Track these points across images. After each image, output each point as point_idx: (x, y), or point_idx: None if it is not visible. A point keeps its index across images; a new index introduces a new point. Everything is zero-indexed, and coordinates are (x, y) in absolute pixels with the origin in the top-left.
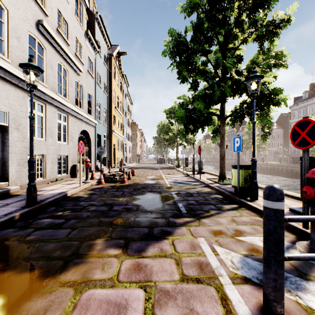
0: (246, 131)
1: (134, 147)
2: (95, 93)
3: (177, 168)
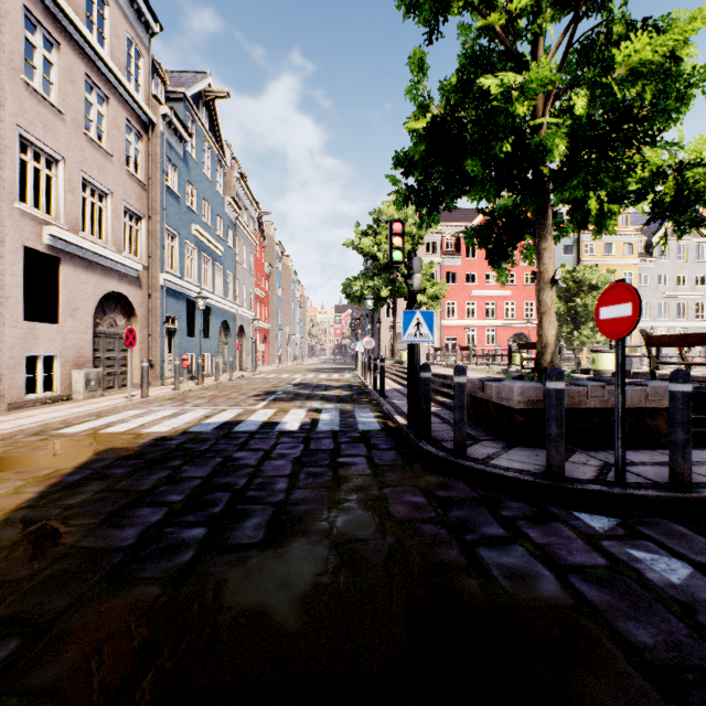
0: None
1: None
2: None
3: None
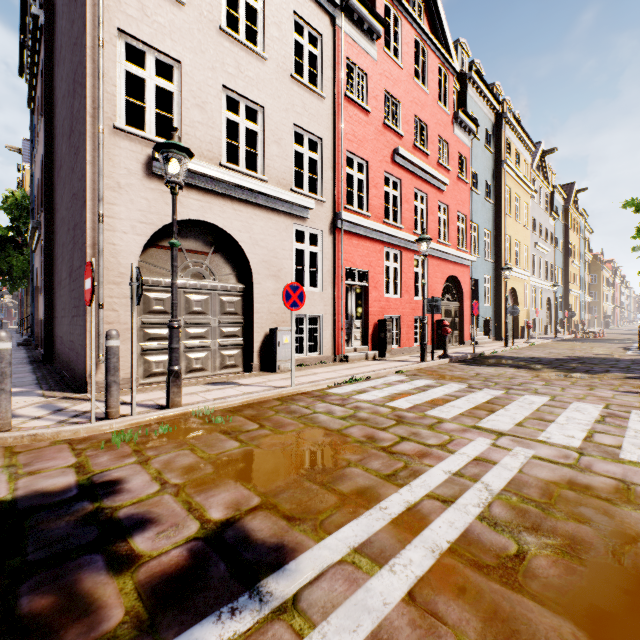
0: None
1: (594, 301)
2: (554, 259)
3: None
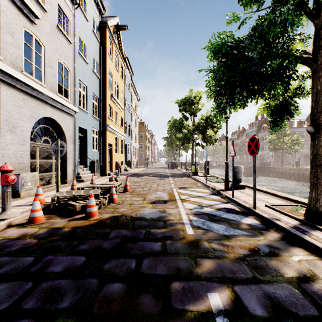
0: None
1: (142, 149)
2: (75, 66)
3: (194, 176)
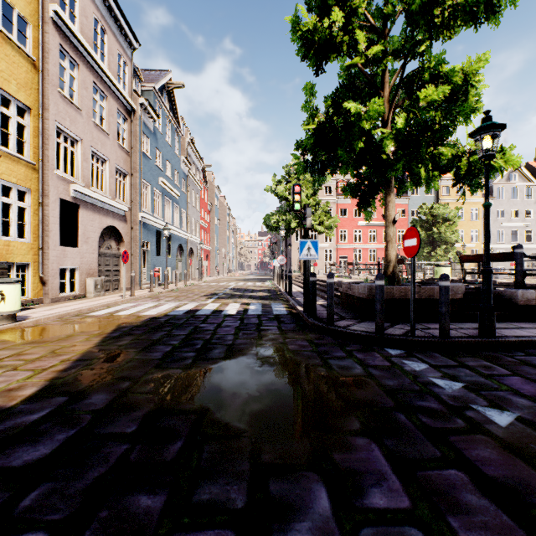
0: None
1: None
2: None
3: None
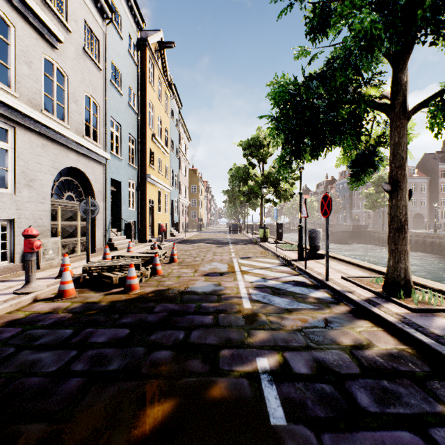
0: (372, 180)
1: (195, 207)
2: (106, 99)
3: (262, 243)
